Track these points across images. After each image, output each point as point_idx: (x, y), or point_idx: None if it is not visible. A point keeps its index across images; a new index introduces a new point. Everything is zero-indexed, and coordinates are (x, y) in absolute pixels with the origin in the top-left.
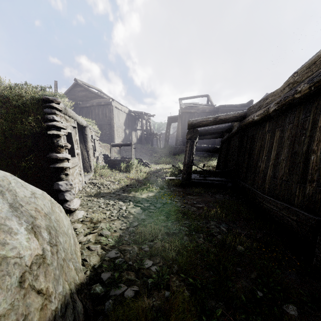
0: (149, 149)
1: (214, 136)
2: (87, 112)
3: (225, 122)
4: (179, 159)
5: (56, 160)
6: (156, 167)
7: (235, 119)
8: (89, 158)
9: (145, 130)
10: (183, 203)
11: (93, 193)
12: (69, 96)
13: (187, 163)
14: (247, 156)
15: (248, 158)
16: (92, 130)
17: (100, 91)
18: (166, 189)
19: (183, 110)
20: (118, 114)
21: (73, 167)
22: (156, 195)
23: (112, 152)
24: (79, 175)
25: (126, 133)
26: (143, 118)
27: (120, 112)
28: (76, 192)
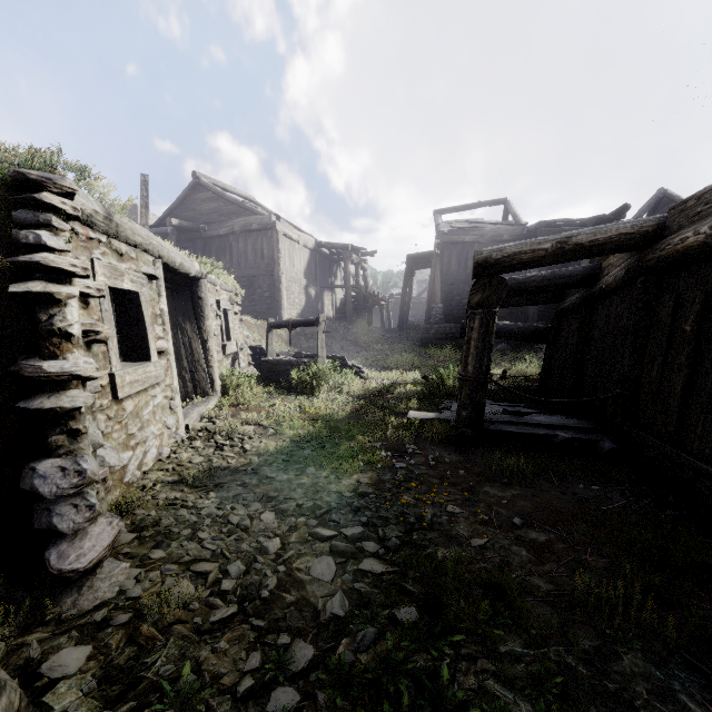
0: (364, 332)
1: (537, 299)
2: (221, 248)
3: (592, 252)
4: (436, 356)
5: (40, 382)
6: (380, 378)
7: (627, 242)
8: (207, 360)
9: (354, 288)
10: (475, 522)
11: (190, 475)
12: (182, 212)
13: (474, 377)
14: (684, 360)
15: (686, 367)
16: (218, 288)
17: (250, 200)
18: (412, 455)
19: (446, 237)
20: (291, 251)
21: (144, 391)
22: (382, 481)
23: (272, 341)
24: (169, 410)
25: (309, 295)
26: (348, 259)
27: (295, 247)
28: (146, 468)
